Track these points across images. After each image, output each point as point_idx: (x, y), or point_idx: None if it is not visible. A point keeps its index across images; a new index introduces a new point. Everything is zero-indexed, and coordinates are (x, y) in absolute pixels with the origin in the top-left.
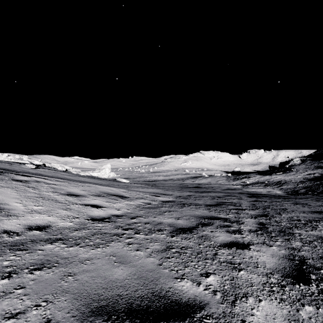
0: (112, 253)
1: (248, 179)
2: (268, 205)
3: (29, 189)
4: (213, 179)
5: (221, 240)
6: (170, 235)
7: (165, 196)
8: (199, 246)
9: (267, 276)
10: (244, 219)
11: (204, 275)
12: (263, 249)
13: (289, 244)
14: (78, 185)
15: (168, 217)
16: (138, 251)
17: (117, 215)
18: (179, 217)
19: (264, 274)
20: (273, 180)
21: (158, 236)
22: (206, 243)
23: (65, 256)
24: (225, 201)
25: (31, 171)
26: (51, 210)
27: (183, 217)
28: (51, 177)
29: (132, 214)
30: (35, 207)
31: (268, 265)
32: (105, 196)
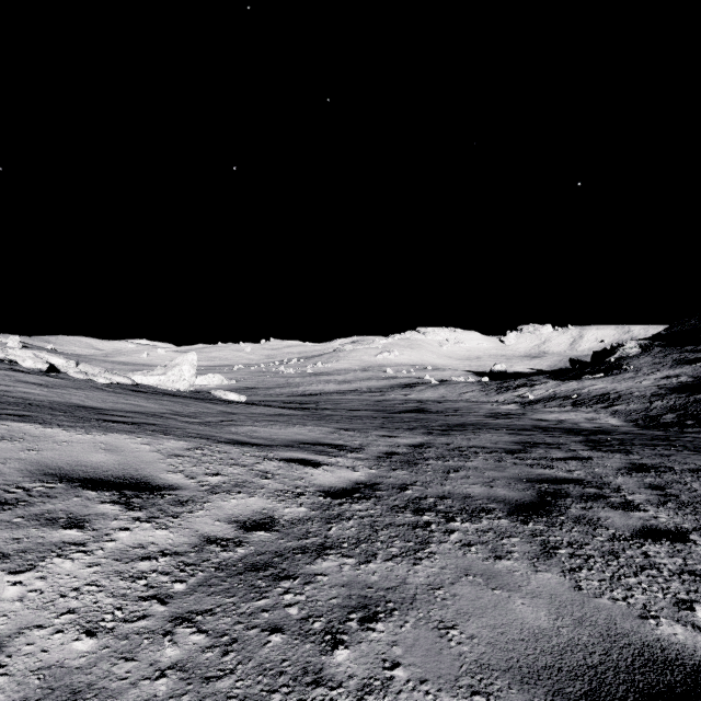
0: None
1: (531, 390)
2: None
3: None
4: (451, 390)
5: None
6: None
7: (340, 461)
8: None
9: None
10: None
11: None
12: None
13: None
14: None
15: None
16: None
17: None
18: None
19: None
20: (589, 392)
21: None
22: None
23: None
24: (548, 472)
25: None
26: None
27: None
28: None
29: None
30: None
31: None
32: (27, 500)
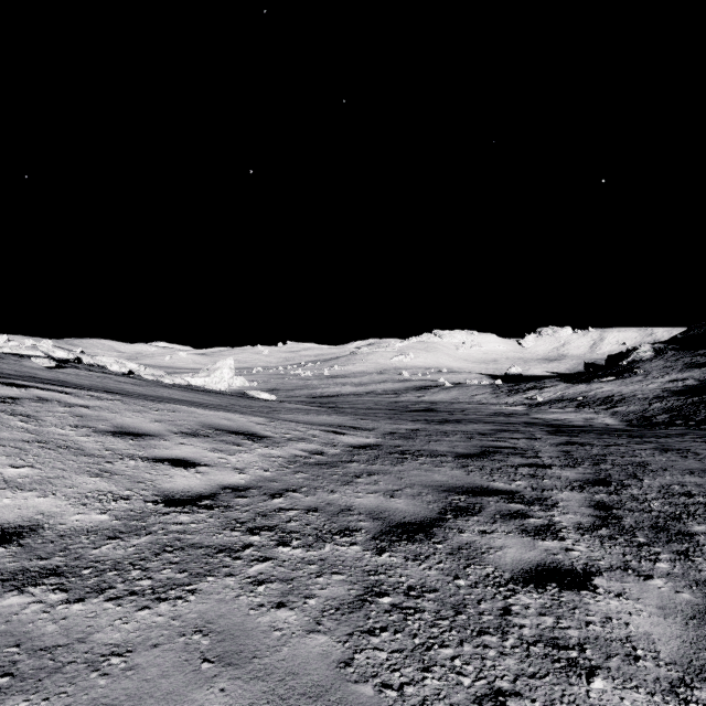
0: (202, 621)
1: (540, 393)
2: (602, 453)
3: (11, 420)
4: (464, 393)
5: (513, 560)
6: (375, 547)
7: (358, 433)
8: (456, 583)
9: (676, 697)
10: (556, 493)
11: (486, 703)
12: (630, 587)
13: (695, 570)
14: (148, 409)
15: (366, 490)
16: (280, 608)
17: (237, 486)
18: (396, 491)
19: (664, 687)
20: (595, 395)
21: (340, 551)
22: (472, 570)
23: (49, 639)
24: (499, 443)
25: (40, 375)
26: (54, 477)
27: (406, 491)
28: (83, 388)
29: (276, 484)
30: (9, 471)
31: (663, 647)
32: (212, 436)
